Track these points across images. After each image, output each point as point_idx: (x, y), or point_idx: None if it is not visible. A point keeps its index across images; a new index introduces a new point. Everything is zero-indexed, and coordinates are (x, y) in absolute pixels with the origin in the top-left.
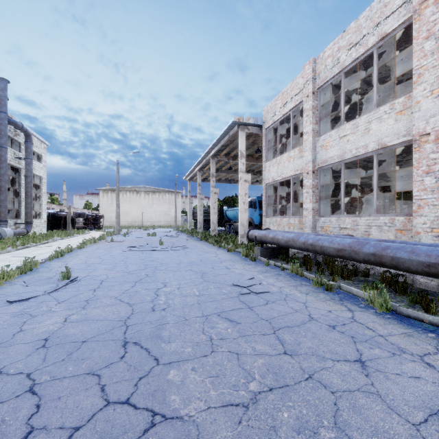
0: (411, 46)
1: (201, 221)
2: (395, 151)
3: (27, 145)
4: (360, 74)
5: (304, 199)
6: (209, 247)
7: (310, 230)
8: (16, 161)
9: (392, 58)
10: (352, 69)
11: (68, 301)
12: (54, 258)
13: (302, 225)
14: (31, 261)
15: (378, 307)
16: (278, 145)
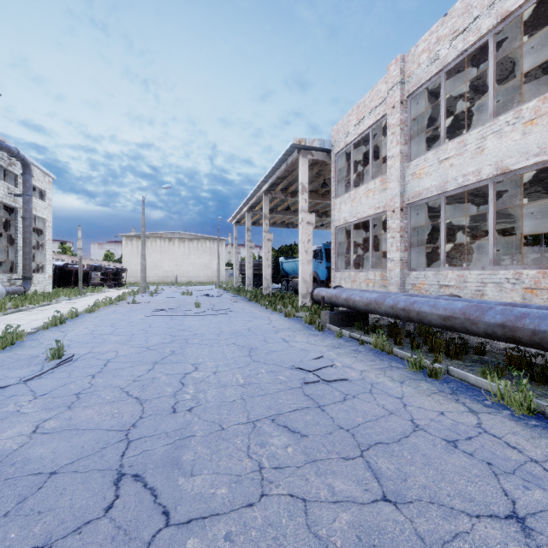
0: (541, 34)
1: (250, 276)
2: (516, 180)
3: (25, 178)
4: (466, 76)
5: (389, 246)
6: (260, 311)
7: (397, 288)
8: (10, 198)
9: (511, 52)
10: (456, 68)
11: (49, 395)
12: (51, 326)
13: (385, 281)
14: (13, 332)
15: (515, 407)
16: (352, 175)
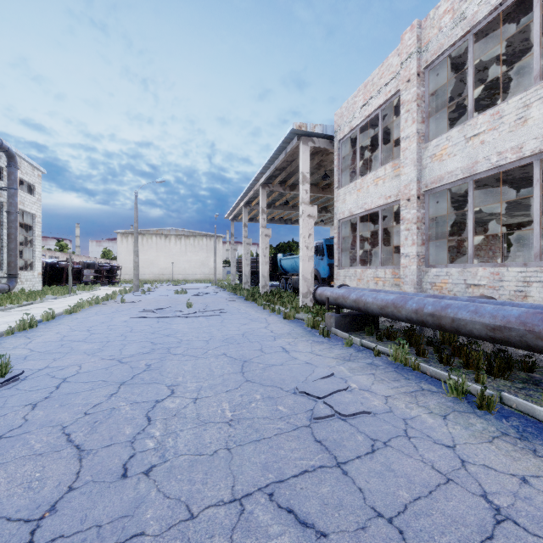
0: None
1: (247, 273)
2: None
3: (10, 170)
4: (494, 41)
5: (403, 239)
6: (257, 312)
7: (413, 287)
8: None
9: None
10: (484, 32)
11: None
12: (18, 330)
13: (397, 280)
14: None
15: None
16: (357, 162)
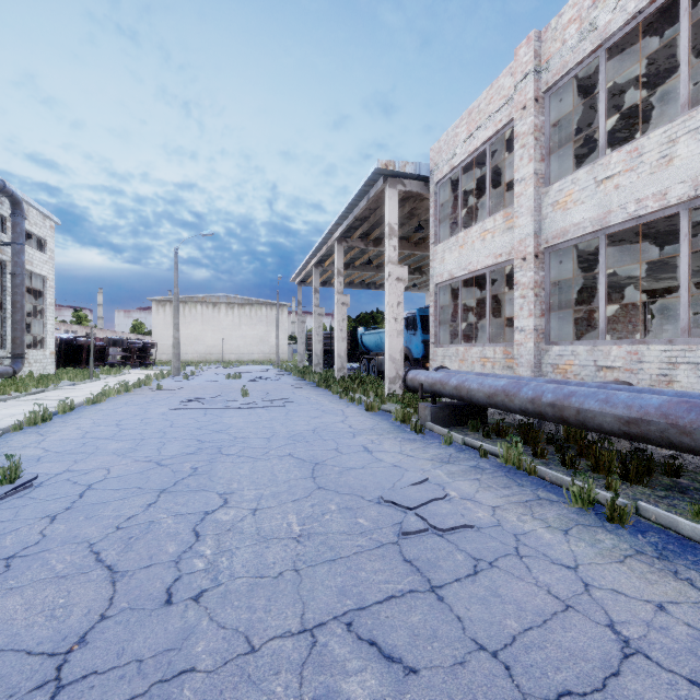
0: None
1: (319, 352)
2: None
3: (15, 221)
4: (633, 58)
5: (517, 310)
6: (332, 402)
7: (529, 370)
8: None
9: None
10: (620, 46)
11: None
12: (28, 425)
13: (510, 360)
14: None
15: None
16: (460, 210)
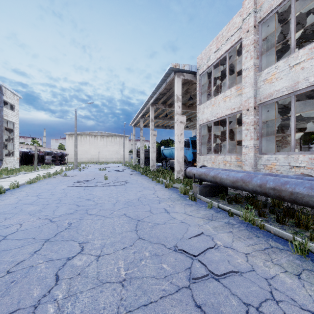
0: None
1: (143, 158)
2: None
3: None
4: (307, 3)
5: (244, 136)
6: (148, 182)
7: (251, 167)
8: None
9: None
10: None
11: None
12: None
13: (239, 162)
14: None
15: None
16: (212, 87)
